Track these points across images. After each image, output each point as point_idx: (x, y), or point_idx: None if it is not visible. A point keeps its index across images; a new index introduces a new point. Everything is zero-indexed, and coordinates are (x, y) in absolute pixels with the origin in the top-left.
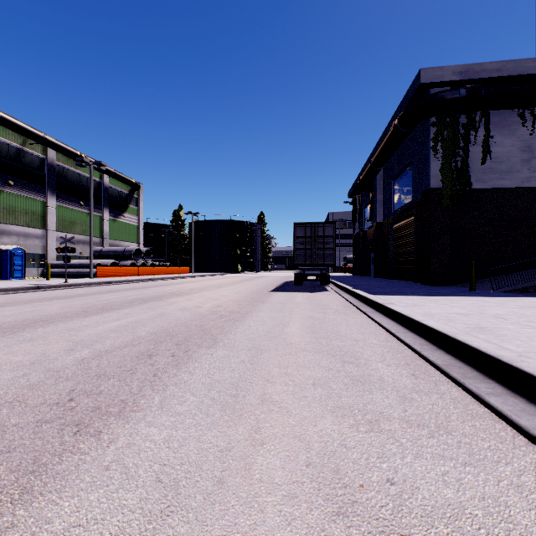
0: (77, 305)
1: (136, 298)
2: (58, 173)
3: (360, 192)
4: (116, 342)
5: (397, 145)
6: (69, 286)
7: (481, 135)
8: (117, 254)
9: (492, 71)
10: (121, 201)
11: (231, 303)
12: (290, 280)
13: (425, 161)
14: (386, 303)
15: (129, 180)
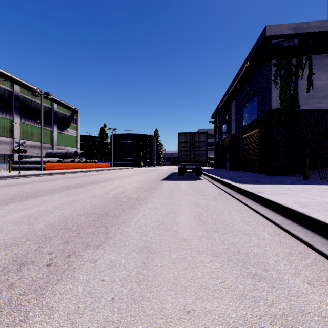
0: (11, 192)
1: (62, 186)
2: (21, 101)
3: (219, 115)
4: (2, 240)
5: (247, 80)
6: (21, 176)
7: (306, 72)
8: (62, 154)
9: (315, 27)
10: (65, 120)
11: (132, 190)
12: (174, 172)
13: (268, 90)
14: (256, 192)
15: (70, 107)
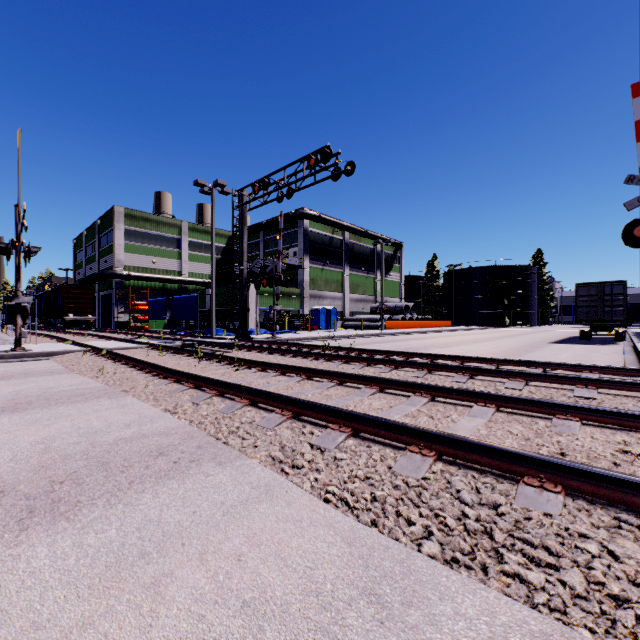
0: (421, 343)
1: (446, 342)
2: (349, 249)
3: None
4: (476, 353)
5: None
6: (385, 334)
7: None
8: (390, 309)
9: None
10: (388, 262)
11: (518, 347)
12: (576, 336)
13: None
14: None
15: (395, 242)
